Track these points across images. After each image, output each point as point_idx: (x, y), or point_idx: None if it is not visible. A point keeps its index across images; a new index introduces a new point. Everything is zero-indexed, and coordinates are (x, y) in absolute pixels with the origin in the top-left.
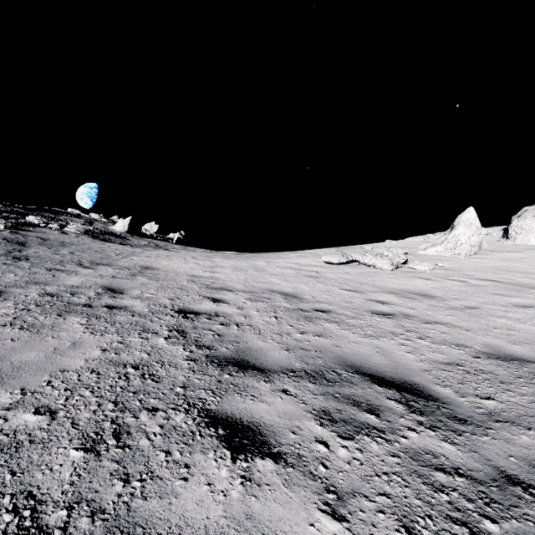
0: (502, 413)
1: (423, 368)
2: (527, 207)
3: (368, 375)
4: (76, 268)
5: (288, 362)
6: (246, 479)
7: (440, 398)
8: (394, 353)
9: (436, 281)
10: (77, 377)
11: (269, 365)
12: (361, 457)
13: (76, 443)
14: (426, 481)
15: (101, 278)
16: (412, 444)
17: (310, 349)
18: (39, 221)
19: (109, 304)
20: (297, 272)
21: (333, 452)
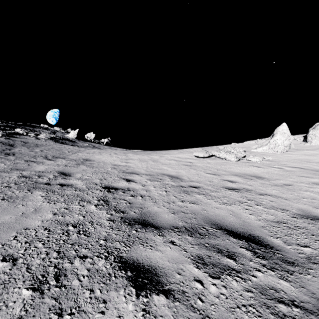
0: (316, 257)
1: (261, 225)
2: (318, 123)
3: (226, 230)
4: (43, 160)
5: (174, 221)
6: (146, 312)
7: (274, 246)
8: (242, 214)
9: (264, 168)
10: (34, 233)
11: (162, 224)
12: (226, 292)
13: (27, 284)
14: (273, 311)
15: (58, 166)
16: (260, 281)
17: (188, 212)
18: (23, 131)
19: (61, 183)
20: (178, 162)
21: (207, 289)
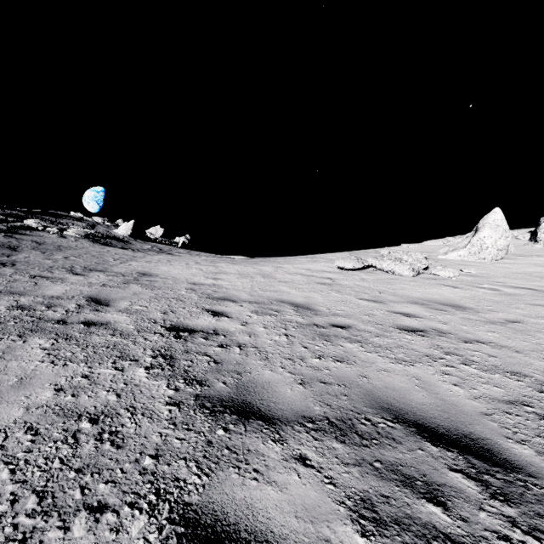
0: None
1: (480, 409)
2: None
3: (413, 425)
4: (65, 275)
5: (305, 404)
6: None
7: (521, 465)
8: (438, 386)
9: (465, 289)
10: (1, 441)
11: (279, 410)
12: None
13: None
14: None
15: (89, 287)
16: None
17: (331, 382)
18: (38, 224)
19: (89, 320)
20: (308, 278)
21: None
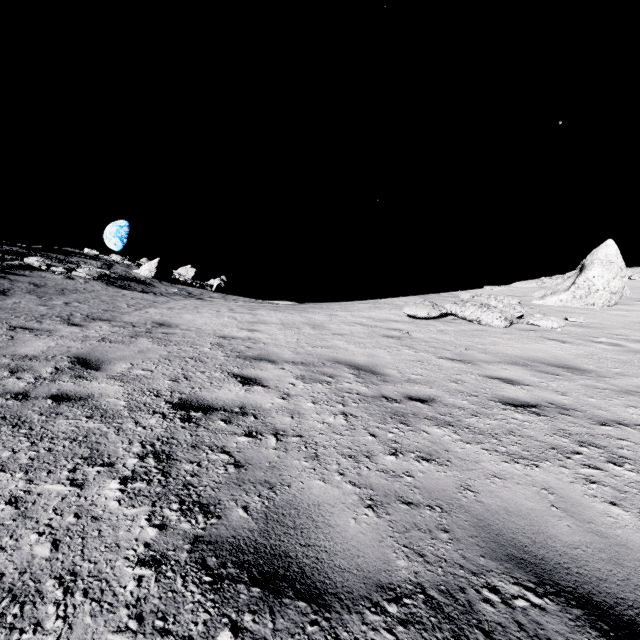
0: None
1: None
2: None
3: (574, 600)
4: (56, 326)
5: (380, 553)
6: None
7: None
8: (587, 505)
9: (576, 344)
10: None
11: (337, 572)
12: None
13: None
14: None
15: (82, 342)
16: None
17: (418, 502)
18: (41, 263)
19: (63, 392)
20: (370, 330)
21: None
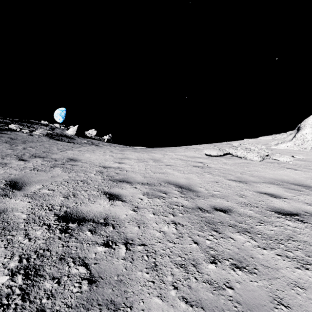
0: None
1: None
2: None
3: None
4: (11, 161)
5: None
6: None
7: None
8: None
9: (303, 171)
10: None
11: None
12: None
13: None
14: None
15: (20, 170)
16: None
17: None
18: (17, 127)
19: None
20: (186, 162)
21: None
